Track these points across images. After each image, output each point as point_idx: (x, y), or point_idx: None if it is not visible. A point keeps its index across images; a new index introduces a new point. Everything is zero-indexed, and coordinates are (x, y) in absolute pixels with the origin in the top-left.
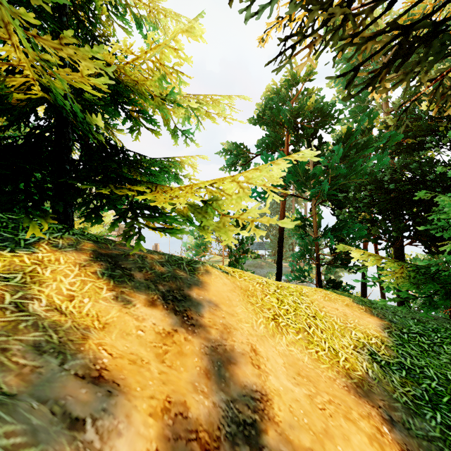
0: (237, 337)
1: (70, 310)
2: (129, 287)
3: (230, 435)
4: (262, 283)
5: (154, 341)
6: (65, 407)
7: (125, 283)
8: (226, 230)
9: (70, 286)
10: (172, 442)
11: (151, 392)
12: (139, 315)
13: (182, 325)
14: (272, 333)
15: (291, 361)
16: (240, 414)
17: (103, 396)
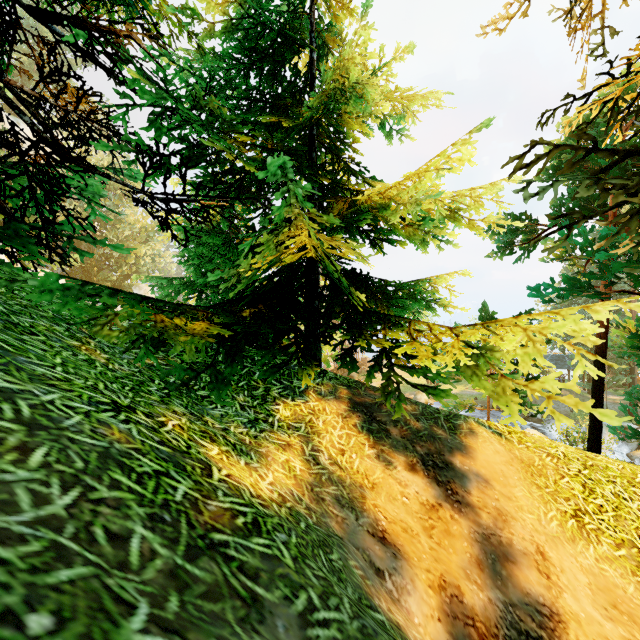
0: (517, 530)
1: (344, 464)
2: (387, 446)
3: (510, 639)
4: (556, 456)
5: (419, 512)
6: (370, 557)
7: (383, 440)
8: (500, 392)
9: (339, 439)
10: (451, 619)
11: (427, 566)
12: (402, 479)
13: (447, 500)
14: (570, 536)
15: (602, 585)
16: (521, 622)
17: (391, 556)
